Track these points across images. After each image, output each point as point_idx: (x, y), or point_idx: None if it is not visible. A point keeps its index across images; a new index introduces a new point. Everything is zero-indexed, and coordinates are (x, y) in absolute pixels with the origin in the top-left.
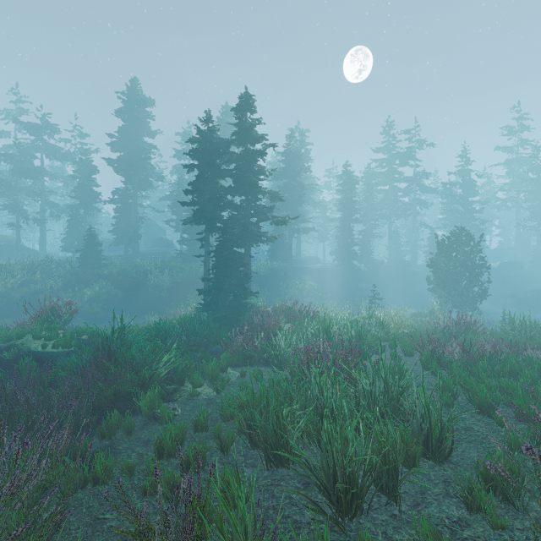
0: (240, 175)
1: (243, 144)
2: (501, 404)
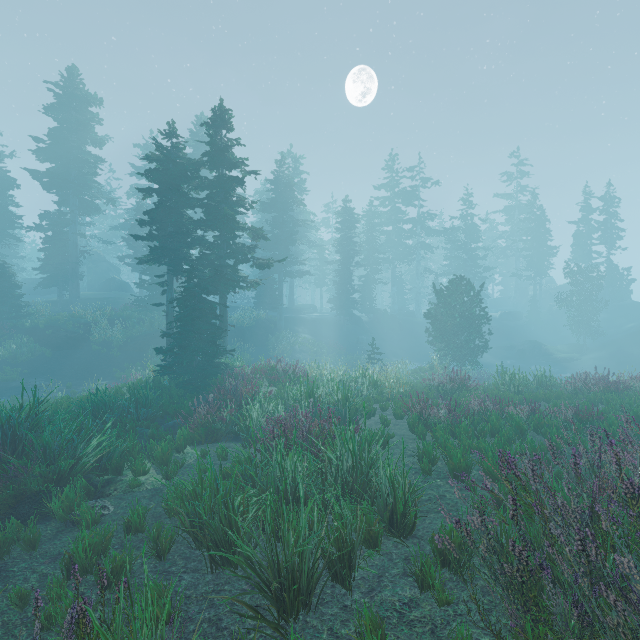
0: (213, 206)
1: (218, 169)
2: (473, 468)
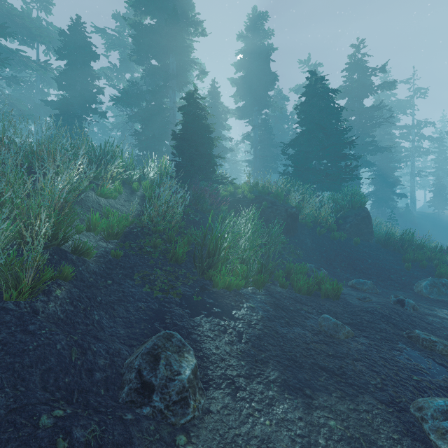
0: None
1: None
2: None
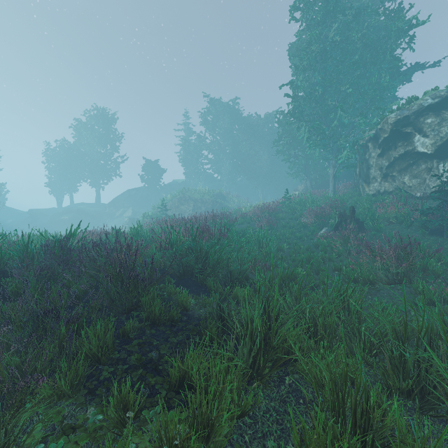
0: None
1: None
2: None
